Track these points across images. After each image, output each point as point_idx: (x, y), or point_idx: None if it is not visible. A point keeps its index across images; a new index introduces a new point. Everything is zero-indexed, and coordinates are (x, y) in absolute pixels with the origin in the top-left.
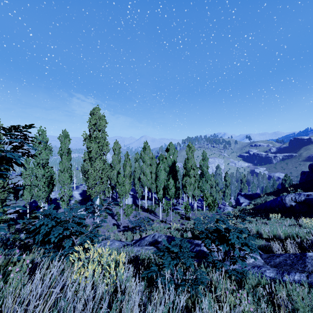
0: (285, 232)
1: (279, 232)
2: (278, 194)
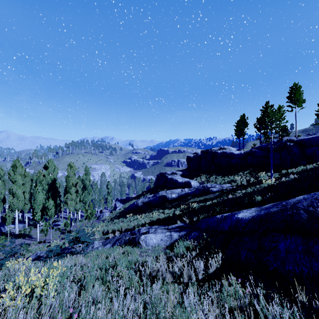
0: (119, 227)
1: (116, 228)
2: (139, 197)
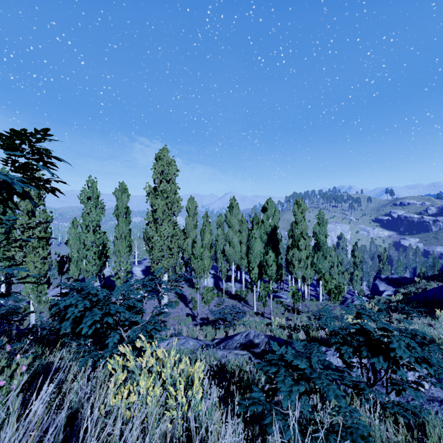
0: None
1: None
2: None
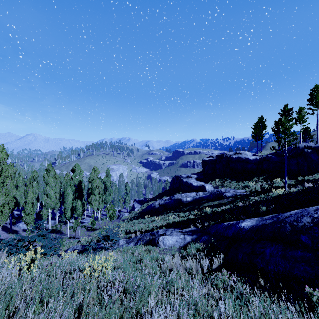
0: (139, 228)
1: (137, 228)
2: (156, 199)
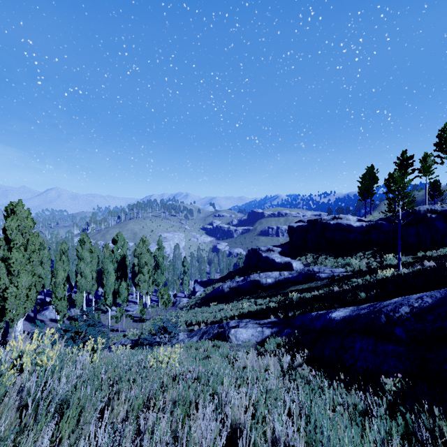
0: (204, 318)
1: (201, 319)
2: (225, 279)
